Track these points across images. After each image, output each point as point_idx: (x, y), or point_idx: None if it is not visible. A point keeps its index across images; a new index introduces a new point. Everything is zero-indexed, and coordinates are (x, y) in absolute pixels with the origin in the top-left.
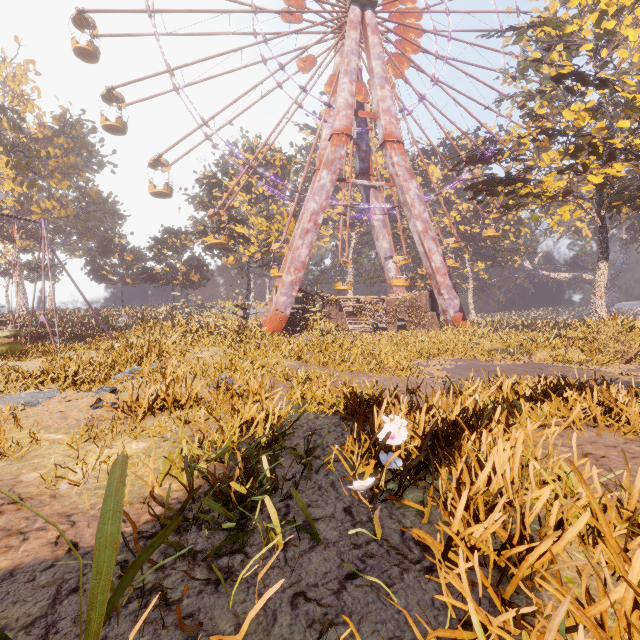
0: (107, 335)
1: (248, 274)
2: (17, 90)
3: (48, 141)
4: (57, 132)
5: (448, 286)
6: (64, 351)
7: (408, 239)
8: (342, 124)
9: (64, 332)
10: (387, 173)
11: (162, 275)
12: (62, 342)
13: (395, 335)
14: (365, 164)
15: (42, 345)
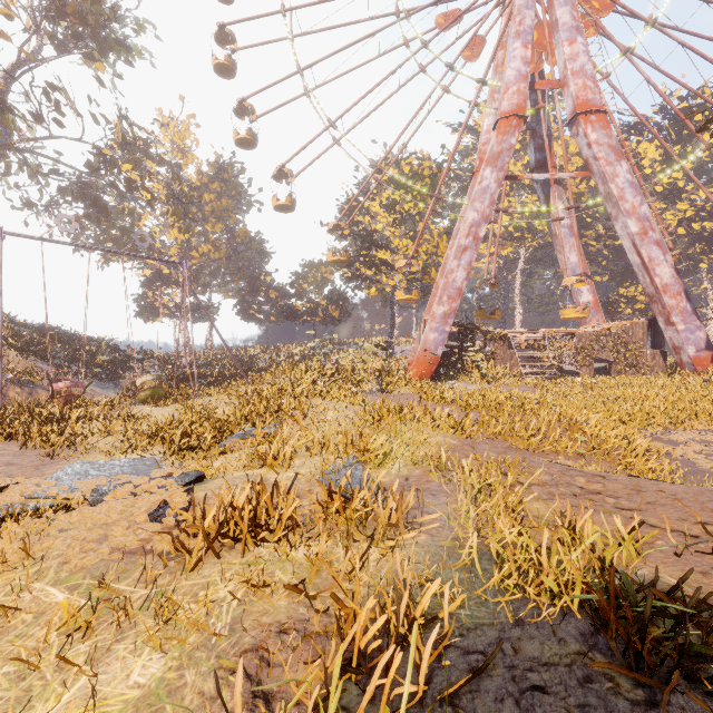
0: (247, 377)
1: (392, 306)
2: (181, 145)
3: (205, 188)
4: (212, 178)
5: (684, 311)
6: (202, 395)
7: (604, 249)
8: (512, 103)
9: (212, 372)
10: (572, 165)
11: (303, 312)
12: (208, 383)
13: (594, 383)
14: (543, 154)
15: (184, 388)
